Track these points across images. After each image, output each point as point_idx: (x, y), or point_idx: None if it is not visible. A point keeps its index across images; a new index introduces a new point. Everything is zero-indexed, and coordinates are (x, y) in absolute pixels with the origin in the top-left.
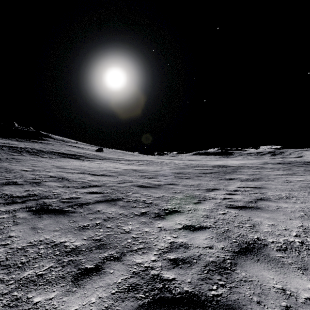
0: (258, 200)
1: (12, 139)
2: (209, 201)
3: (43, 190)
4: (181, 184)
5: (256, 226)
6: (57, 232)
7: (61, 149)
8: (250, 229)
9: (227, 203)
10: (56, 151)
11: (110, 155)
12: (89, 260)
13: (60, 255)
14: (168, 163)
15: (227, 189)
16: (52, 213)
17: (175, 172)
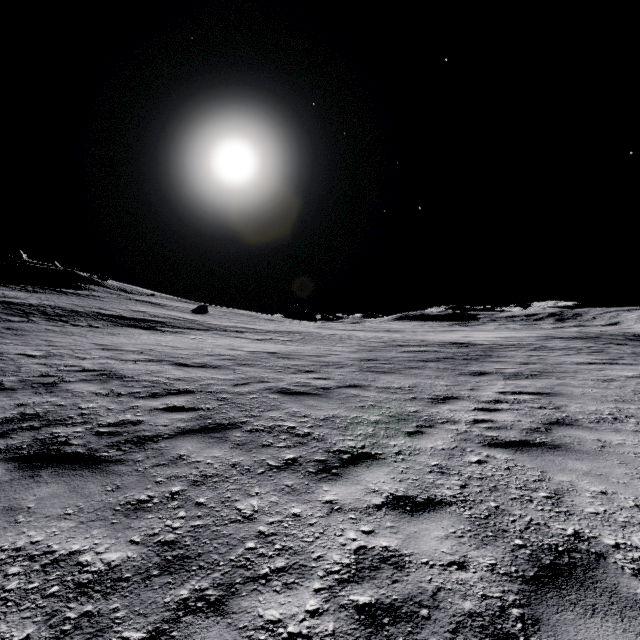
0: (552, 425)
1: (13, 287)
2: (443, 429)
3: (58, 404)
4: (376, 387)
5: (564, 499)
6: (67, 522)
7: (117, 308)
8: (551, 508)
9: (483, 433)
10: (106, 312)
11: (222, 320)
12: (138, 614)
13: (60, 595)
14: (344, 339)
15: (477, 398)
16: (66, 465)
17: (360, 357)
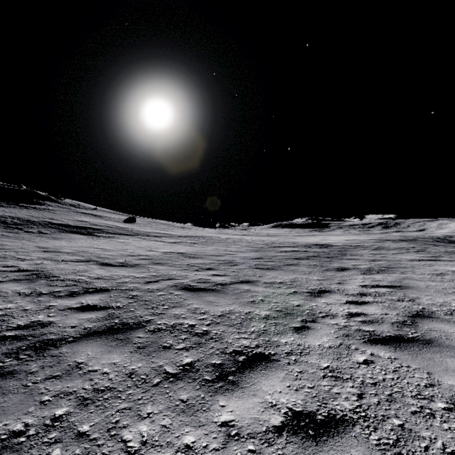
0: (415, 317)
1: None
2: (325, 324)
3: None
4: (263, 282)
5: None
6: None
7: (65, 218)
8: None
9: (360, 327)
10: (56, 222)
11: (146, 228)
12: None
13: None
14: (237, 242)
15: (346, 291)
16: None
17: (249, 256)
